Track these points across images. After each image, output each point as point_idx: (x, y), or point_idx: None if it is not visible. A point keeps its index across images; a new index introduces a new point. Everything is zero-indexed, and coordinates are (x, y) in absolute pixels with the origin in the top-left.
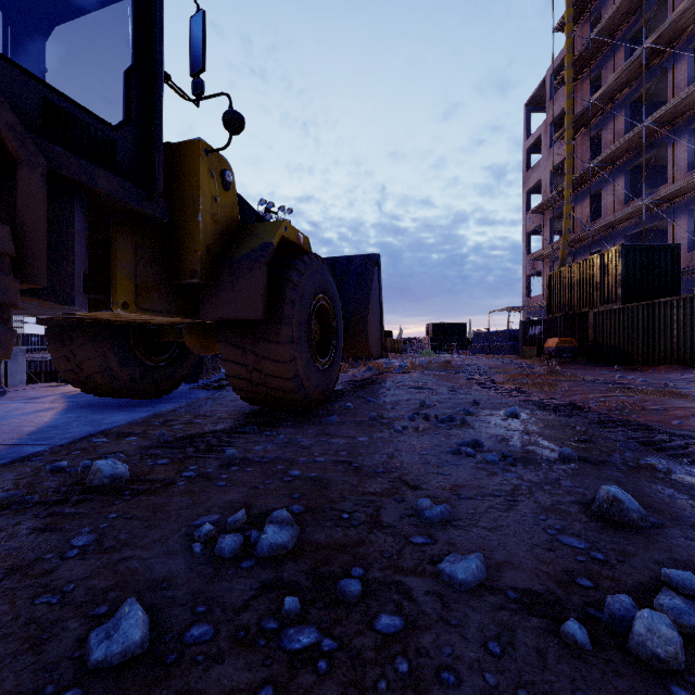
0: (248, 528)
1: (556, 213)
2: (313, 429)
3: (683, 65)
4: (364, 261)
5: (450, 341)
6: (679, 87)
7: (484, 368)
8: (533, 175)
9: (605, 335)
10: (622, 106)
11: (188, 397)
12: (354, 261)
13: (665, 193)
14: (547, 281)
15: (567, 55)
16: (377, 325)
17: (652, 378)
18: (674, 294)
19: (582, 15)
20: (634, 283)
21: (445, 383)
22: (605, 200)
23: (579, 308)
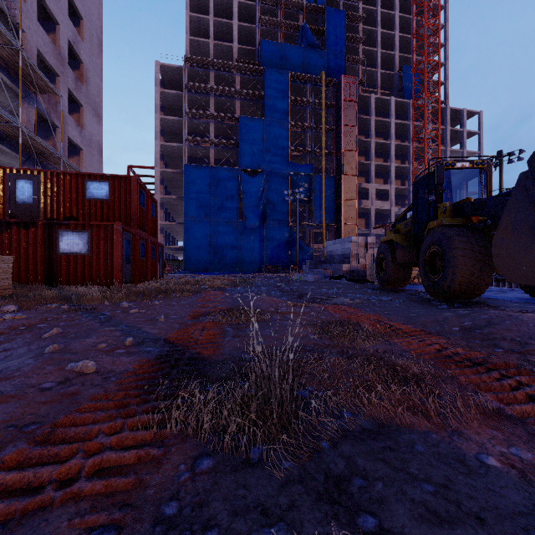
0: (376, 292)
1: None
2: (412, 298)
3: None
4: None
5: None
6: None
7: None
8: None
9: None
10: None
11: None
12: None
13: None
14: None
15: None
16: (528, 243)
17: None
18: None
19: None
20: None
21: (437, 313)
22: None
23: None
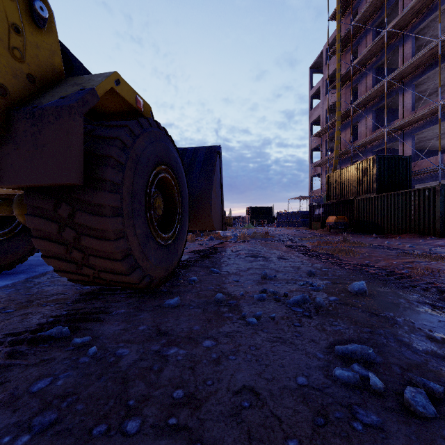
0: None
1: (329, 137)
2: (147, 322)
3: (409, 44)
4: (208, 151)
5: (262, 218)
6: (406, 58)
7: (292, 237)
8: (315, 112)
9: (365, 214)
10: (371, 70)
11: (33, 272)
12: (200, 151)
13: (399, 124)
14: (327, 179)
15: (337, 35)
16: (218, 203)
17: (407, 243)
18: (407, 188)
19: (346, 11)
20: (384, 180)
21: (275, 252)
22: (360, 129)
23: (348, 197)
